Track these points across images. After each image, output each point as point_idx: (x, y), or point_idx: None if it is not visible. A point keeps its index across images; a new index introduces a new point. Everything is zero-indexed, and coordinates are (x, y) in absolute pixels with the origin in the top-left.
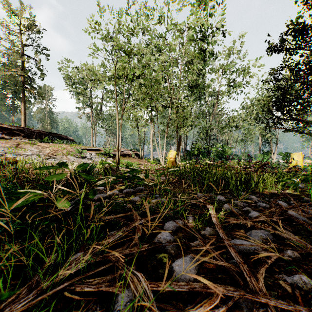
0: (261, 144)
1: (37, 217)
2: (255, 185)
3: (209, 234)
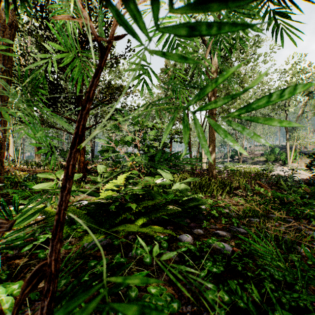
0: None
1: None
2: None
3: None
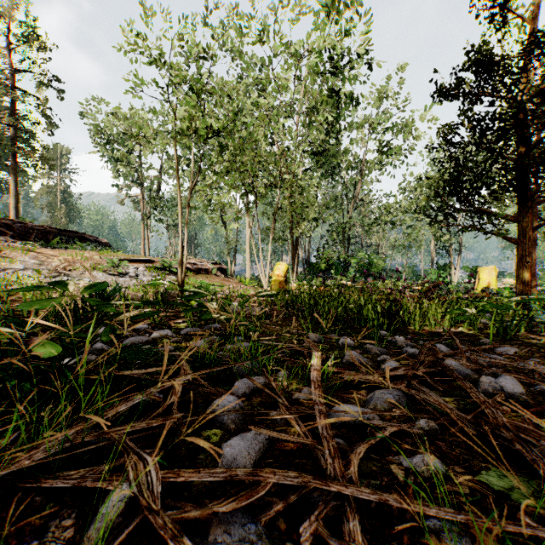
0: (434, 252)
1: (3, 374)
2: (411, 319)
3: (306, 398)
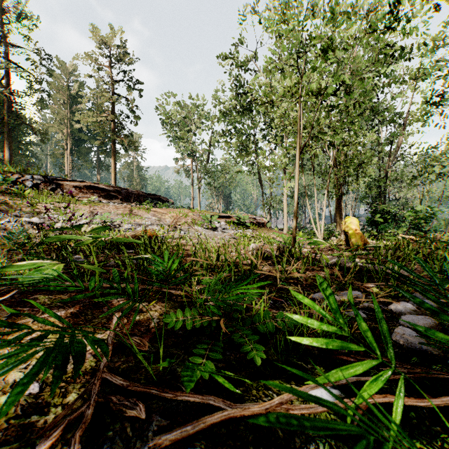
0: None
1: None
2: None
3: None
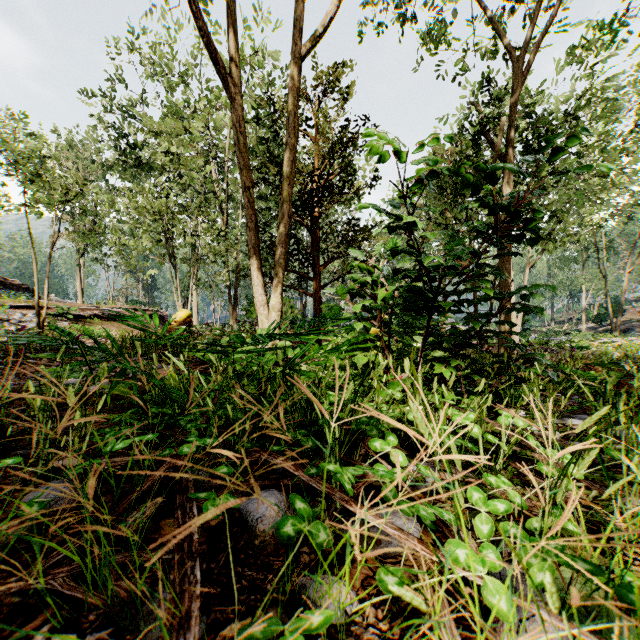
0: None
1: None
2: None
3: None
